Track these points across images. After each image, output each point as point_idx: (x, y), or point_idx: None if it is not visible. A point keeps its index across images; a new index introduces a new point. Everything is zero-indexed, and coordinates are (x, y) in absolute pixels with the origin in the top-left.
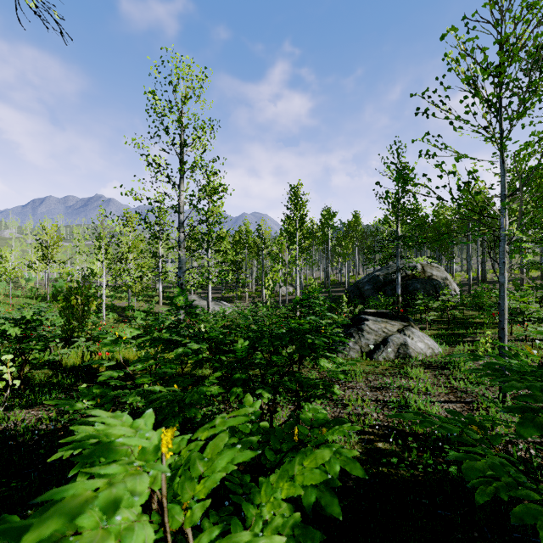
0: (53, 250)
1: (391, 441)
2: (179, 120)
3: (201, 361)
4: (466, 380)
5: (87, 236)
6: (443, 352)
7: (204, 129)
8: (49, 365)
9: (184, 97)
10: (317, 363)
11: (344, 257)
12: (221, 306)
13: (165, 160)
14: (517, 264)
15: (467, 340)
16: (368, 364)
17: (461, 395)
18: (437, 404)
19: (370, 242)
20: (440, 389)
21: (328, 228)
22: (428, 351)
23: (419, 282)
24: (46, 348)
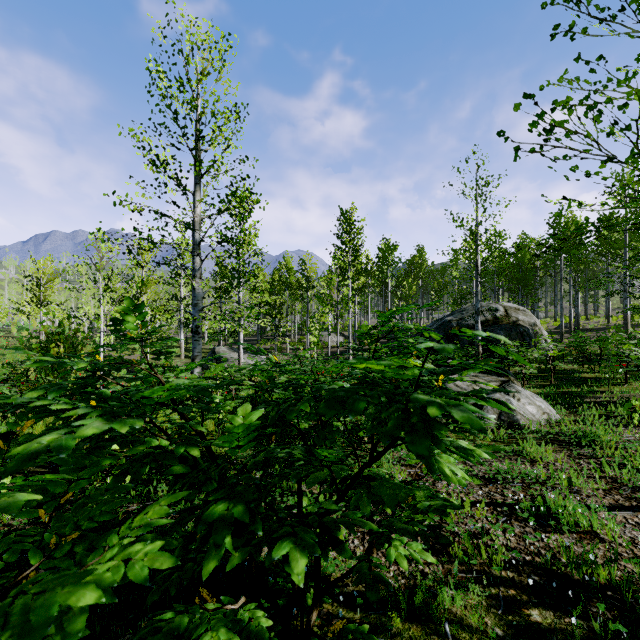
0: (46, 290)
1: (555, 605)
2: (191, 100)
3: (143, 458)
4: (630, 467)
5: (79, 266)
6: (566, 419)
7: (226, 115)
8: (5, 437)
9: (200, 73)
10: (432, 465)
11: (407, 300)
12: (256, 359)
13: (172, 156)
14: (612, 309)
15: (587, 402)
16: (459, 437)
17: (639, 497)
18: (601, 512)
19: (438, 282)
20: (594, 483)
21: (387, 264)
22: (542, 418)
23: (502, 328)
24: (12, 413)
